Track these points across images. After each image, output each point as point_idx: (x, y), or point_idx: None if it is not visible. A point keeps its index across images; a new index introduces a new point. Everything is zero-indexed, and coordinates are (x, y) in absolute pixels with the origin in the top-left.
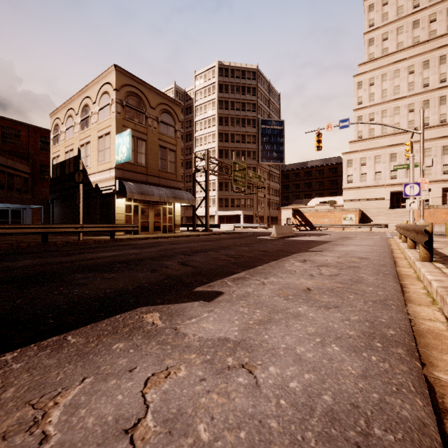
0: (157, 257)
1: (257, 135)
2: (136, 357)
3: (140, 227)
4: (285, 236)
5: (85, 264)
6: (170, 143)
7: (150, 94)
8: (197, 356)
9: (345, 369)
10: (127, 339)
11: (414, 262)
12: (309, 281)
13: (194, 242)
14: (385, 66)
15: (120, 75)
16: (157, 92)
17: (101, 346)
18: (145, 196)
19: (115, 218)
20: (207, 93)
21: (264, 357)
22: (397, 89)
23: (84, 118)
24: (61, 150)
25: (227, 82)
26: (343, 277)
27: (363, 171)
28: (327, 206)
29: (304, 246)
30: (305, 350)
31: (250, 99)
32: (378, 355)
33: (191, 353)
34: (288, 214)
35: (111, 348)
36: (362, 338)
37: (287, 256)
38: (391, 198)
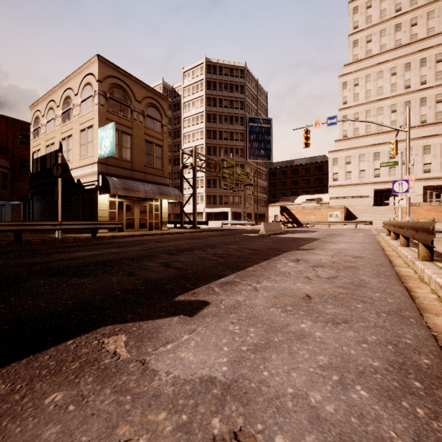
0: (138, 258)
1: (245, 133)
2: (75, 421)
3: (125, 224)
4: (274, 234)
5: (54, 267)
6: (156, 138)
7: (136, 87)
8: (168, 416)
9: (387, 438)
10: (71, 384)
11: (413, 261)
12: (307, 286)
13: (181, 240)
14: (369, 67)
15: (104, 66)
16: (143, 85)
17: (28, 399)
18: (130, 192)
19: (98, 215)
20: (195, 90)
21: (265, 414)
22: (381, 90)
23: (65, 110)
24: (41, 144)
25: (215, 79)
26: (343, 280)
27: (348, 170)
28: (313, 203)
29: (294, 243)
30: (322, 398)
31: (238, 97)
32: (424, 406)
33: (159, 409)
34: (275, 211)
35: (42, 404)
36: (393, 373)
37: (278, 255)
38: (375, 196)
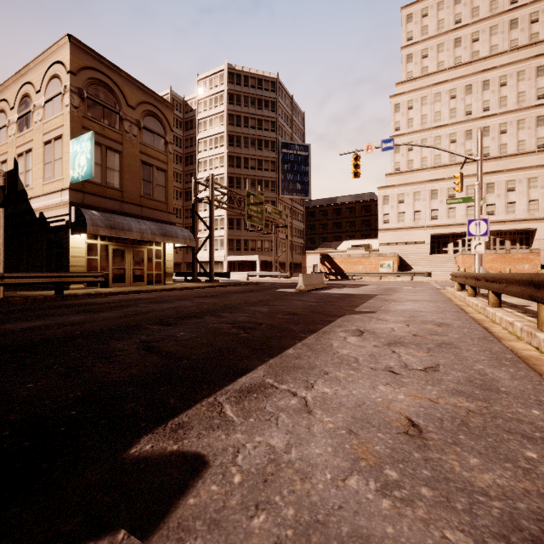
0: (106, 332)
1: (277, 161)
2: None
3: (111, 276)
4: (316, 289)
5: None
6: (158, 160)
7: (128, 87)
8: None
9: None
10: None
11: (532, 332)
12: (399, 393)
13: (188, 299)
14: (425, 87)
15: (78, 52)
16: (139, 85)
17: None
18: (118, 231)
19: (69, 264)
20: (213, 104)
21: None
22: (438, 115)
23: (23, 114)
24: None
25: (239, 91)
26: (452, 374)
27: (401, 210)
28: (361, 250)
29: (346, 303)
30: None
31: (269, 116)
32: None
33: None
34: (314, 260)
35: None
36: None
37: (329, 323)
38: (432, 242)
